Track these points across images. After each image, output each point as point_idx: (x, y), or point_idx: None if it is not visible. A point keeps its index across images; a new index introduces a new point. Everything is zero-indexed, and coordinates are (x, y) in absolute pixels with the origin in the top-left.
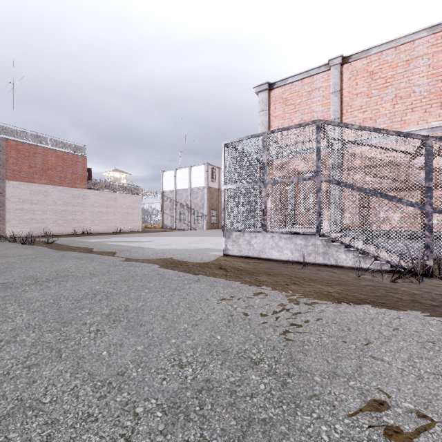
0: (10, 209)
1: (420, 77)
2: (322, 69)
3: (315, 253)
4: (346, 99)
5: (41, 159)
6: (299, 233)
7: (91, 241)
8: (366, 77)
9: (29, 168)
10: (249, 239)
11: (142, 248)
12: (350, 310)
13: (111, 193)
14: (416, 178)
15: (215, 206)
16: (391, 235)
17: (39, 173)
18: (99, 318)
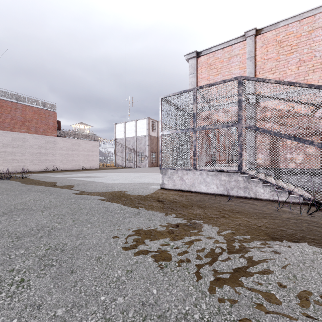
0: None
1: (320, 44)
2: (239, 40)
3: (237, 187)
4: (259, 63)
5: (20, 113)
6: (223, 170)
7: (57, 176)
8: (275, 45)
9: (11, 120)
10: (182, 176)
11: (96, 183)
12: (285, 249)
13: (75, 139)
14: (317, 126)
15: (154, 149)
16: (303, 173)
17: (18, 124)
18: (30, 262)
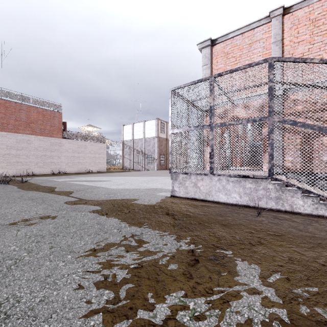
0: None
1: None
2: (262, 22)
3: (266, 197)
4: (287, 48)
5: (25, 115)
6: (248, 176)
7: (59, 180)
8: (308, 24)
9: (15, 121)
10: (196, 182)
11: (98, 188)
12: None
13: (82, 141)
14: None
15: (163, 151)
16: None
17: (23, 126)
18: None
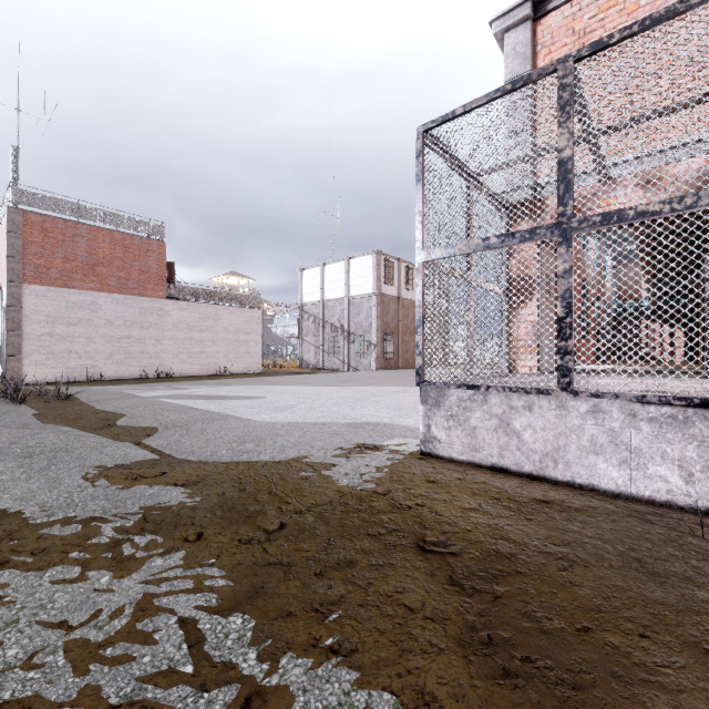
0: (31, 334)
1: None
2: None
3: None
4: None
5: (85, 247)
6: None
7: (146, 395)
8: None
9: (64, 262)
10: (505, 415)
11: (222, 421)
12: None
13: (208, 305)
14: None
15: (391, 328)
16: None
17: (81, 271)
18: None
